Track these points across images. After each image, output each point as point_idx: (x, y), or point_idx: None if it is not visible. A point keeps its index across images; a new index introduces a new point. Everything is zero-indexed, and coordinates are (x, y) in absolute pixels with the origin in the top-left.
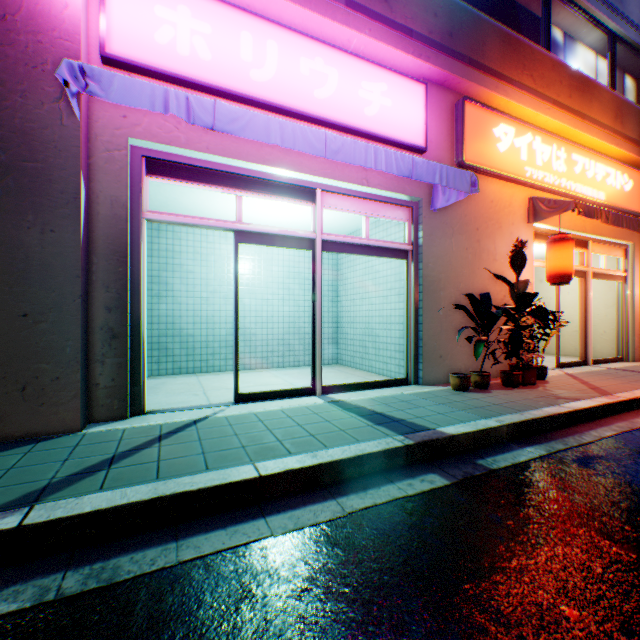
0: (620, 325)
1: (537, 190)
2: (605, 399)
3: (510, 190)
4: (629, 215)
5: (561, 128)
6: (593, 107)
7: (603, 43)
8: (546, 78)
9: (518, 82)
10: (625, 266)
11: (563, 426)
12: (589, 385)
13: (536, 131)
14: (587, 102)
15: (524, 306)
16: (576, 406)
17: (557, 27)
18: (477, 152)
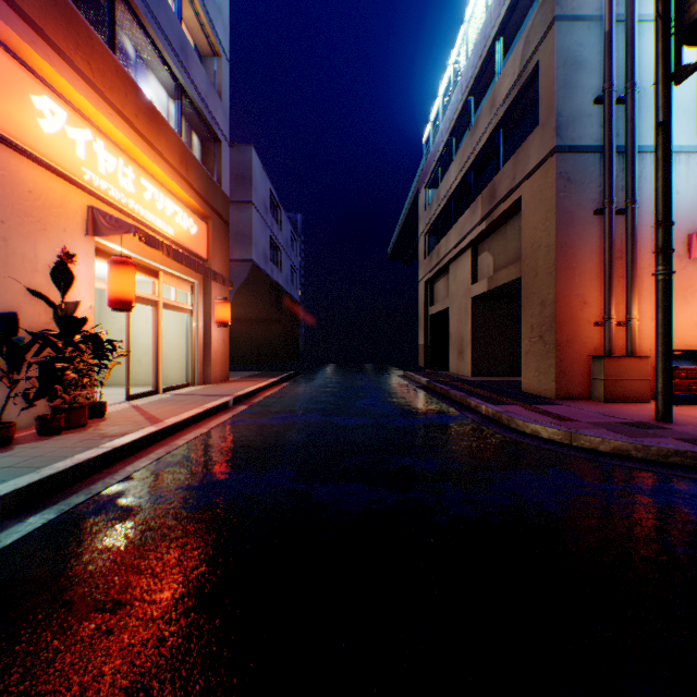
0: (190, 354)
1: (102, 201)
2: (155, 428)
3: (64, 188)
4: (196, 256)
5: (131, 145)
6: (163, 142)
7: (175, 88)
8: (112, 80)
9: (73, 59)
10: (194, 301)
11: (101, 470)
12: (149, 415)
13: (100, 133)
14: (158, 134)
15: (74, 333)
16: (120, 443)
17: (131, 37)
18: (3, 113)
